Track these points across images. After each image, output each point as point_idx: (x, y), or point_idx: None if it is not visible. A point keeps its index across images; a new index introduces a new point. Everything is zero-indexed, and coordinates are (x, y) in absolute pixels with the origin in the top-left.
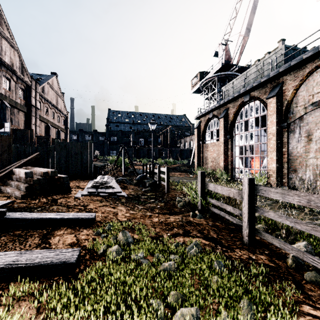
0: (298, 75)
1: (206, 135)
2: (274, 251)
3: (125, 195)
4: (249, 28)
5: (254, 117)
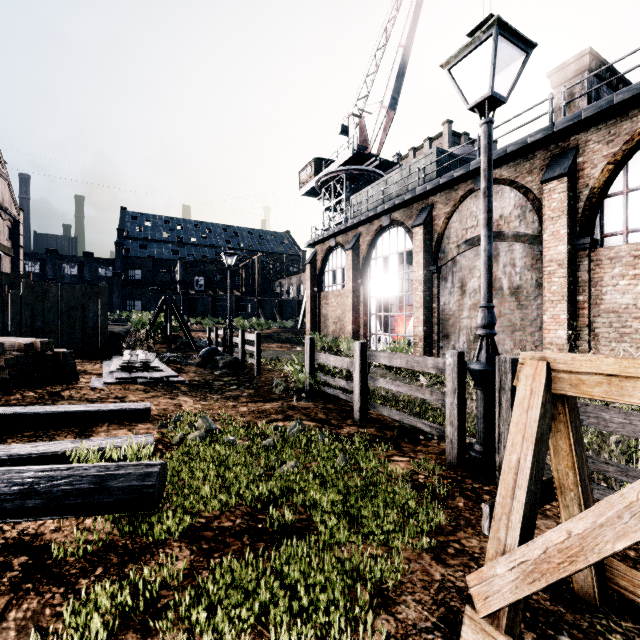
0: (451, 198)
1: (325, 277)
2: (387, 424)
3: (185, 382)
4: (396, 98)
5: (397, 252)
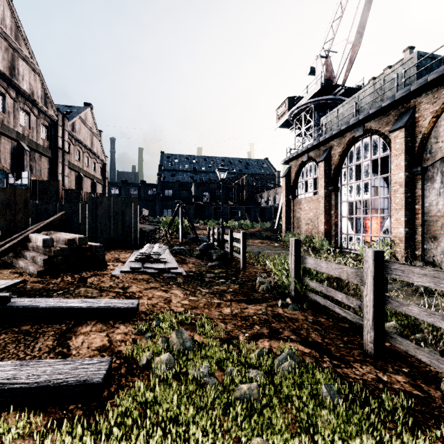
0: (440, 95)
1: (298, 187)
2: (418, 368)
3: (182, 273)
4: (361, 32)
5: (370, 159)
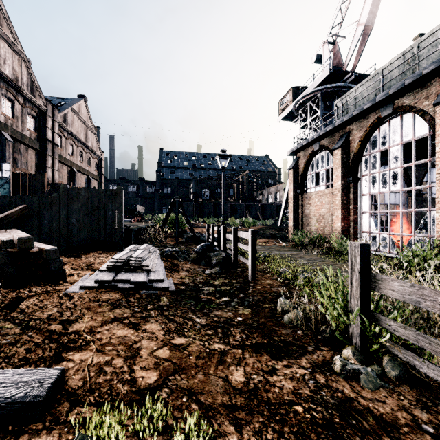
0: None
1: (307, 180)
2: None
3: (170, 287)
4: (374, 12)
5: (400, 143)
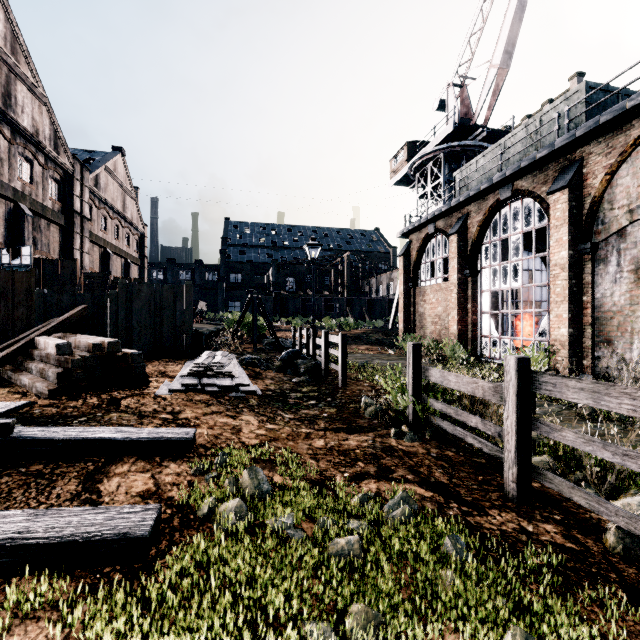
0: (616, 144)
1: (421, 270)
2: (574, 514)
3: (257, 392)
4: (510, 51)
5: (521, 231)
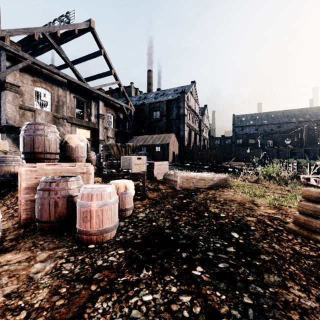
0: None
1: None
2: None
3: None
4: None
5: None
